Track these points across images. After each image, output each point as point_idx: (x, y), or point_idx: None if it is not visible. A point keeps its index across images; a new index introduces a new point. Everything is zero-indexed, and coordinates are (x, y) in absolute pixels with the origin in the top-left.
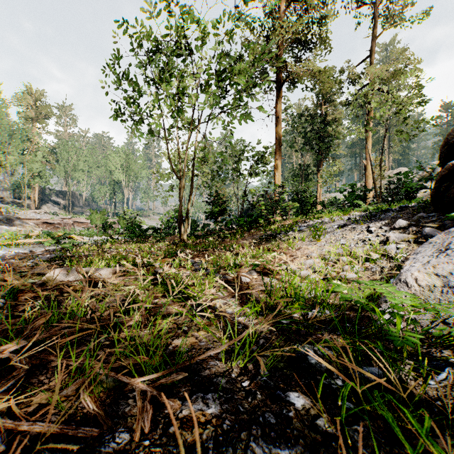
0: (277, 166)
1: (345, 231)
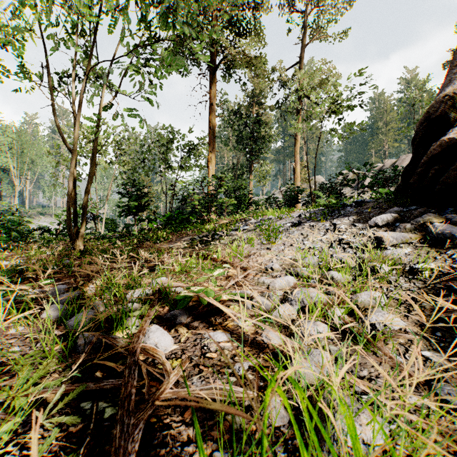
0: (211, 159)
1: (303, 230)
